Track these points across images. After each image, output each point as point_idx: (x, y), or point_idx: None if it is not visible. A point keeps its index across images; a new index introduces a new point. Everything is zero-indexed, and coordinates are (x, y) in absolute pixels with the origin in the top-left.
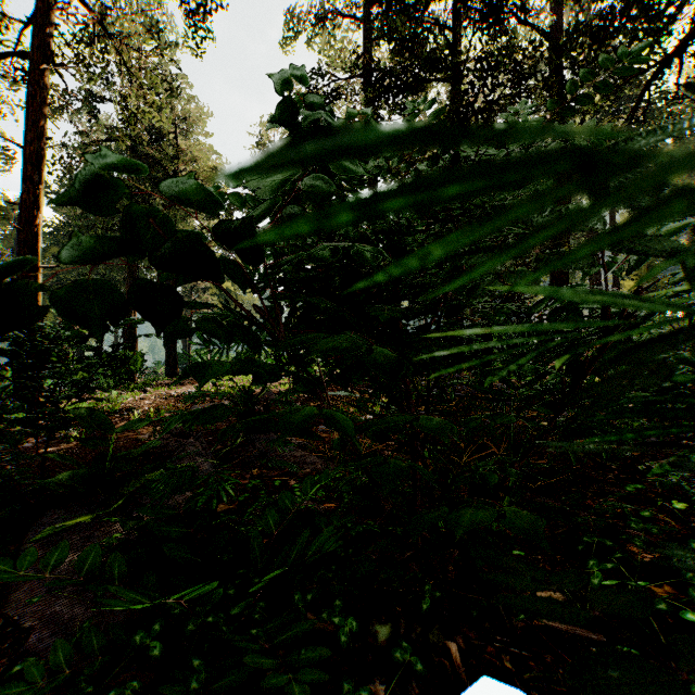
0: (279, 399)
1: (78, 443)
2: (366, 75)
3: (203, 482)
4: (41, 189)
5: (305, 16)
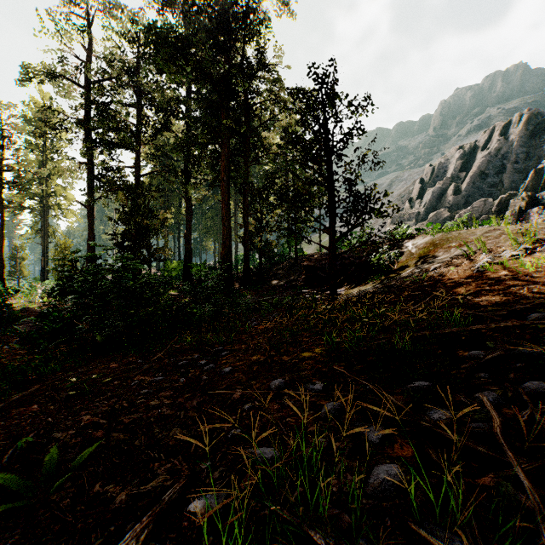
0: (36, 310)
1: None
2: (87, 123)
3: None
4: None
5: (40, 72)
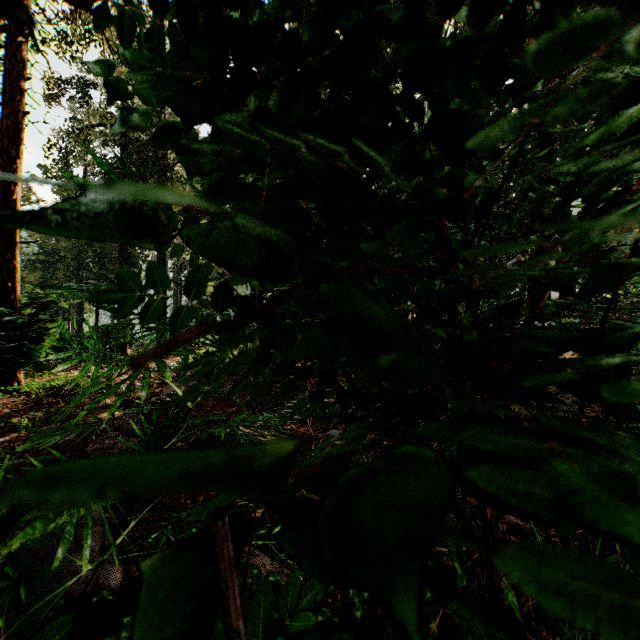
0: None
1: (31, 432)
2: None
3: (140, 511)
4: (20, 164)
5: None
